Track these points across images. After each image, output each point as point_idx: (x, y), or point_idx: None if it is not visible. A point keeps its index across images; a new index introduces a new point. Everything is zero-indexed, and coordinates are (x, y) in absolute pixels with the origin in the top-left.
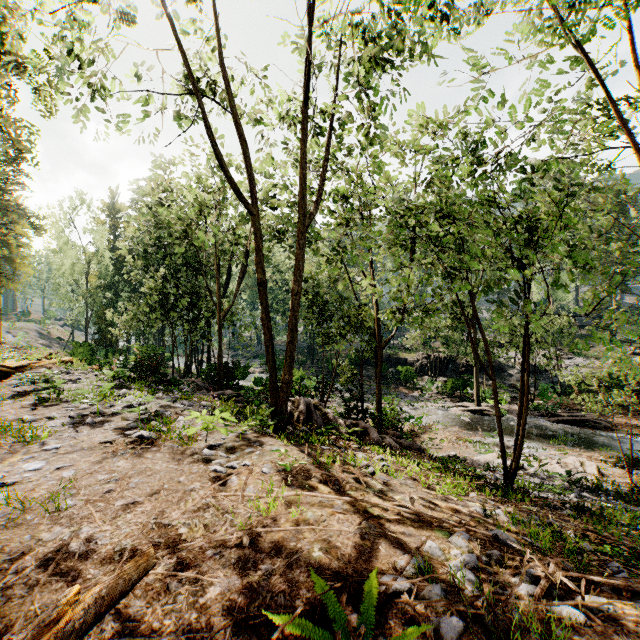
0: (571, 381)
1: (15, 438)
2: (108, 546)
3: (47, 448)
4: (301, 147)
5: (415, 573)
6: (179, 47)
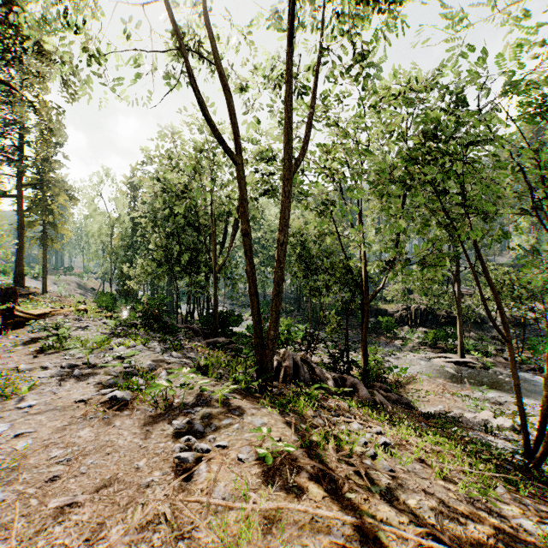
0: None
1: (0, 390)
2: None
3: (21, 406)
4: (287, 88)
5: None
6: None
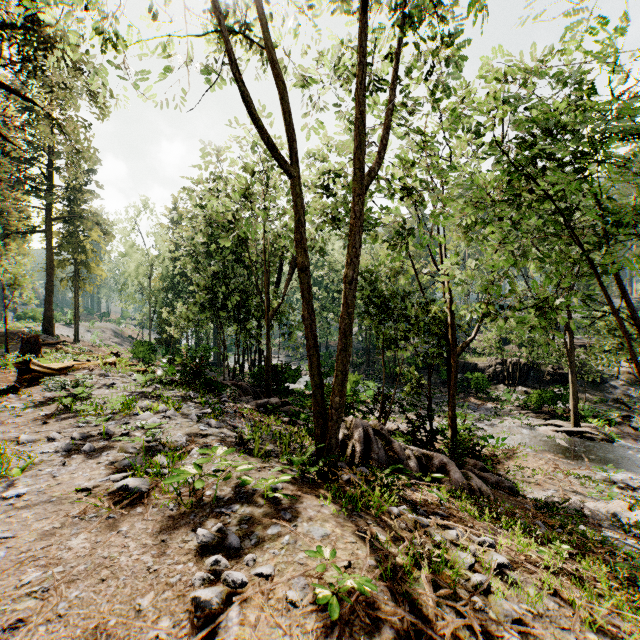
0: None
1: None
2: None
3: (7, 495)
4: (357, 74)
5: None
6: None
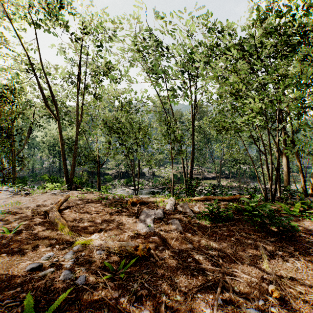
0: (157, 174)
1: None
2: (49, 203)
3: None
4: (77, 102)
5: (113, 198)
6: (29, 59)
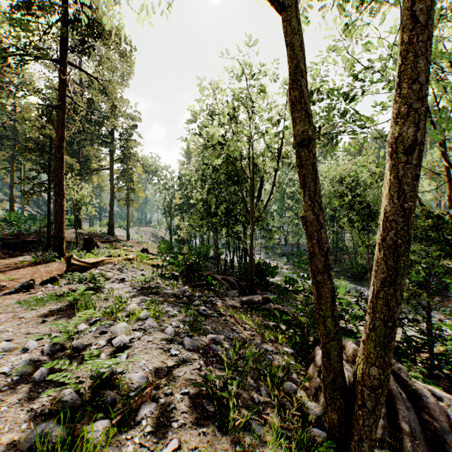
0: None
1: None
2: None
3: None
4: None
5: None
6: None
